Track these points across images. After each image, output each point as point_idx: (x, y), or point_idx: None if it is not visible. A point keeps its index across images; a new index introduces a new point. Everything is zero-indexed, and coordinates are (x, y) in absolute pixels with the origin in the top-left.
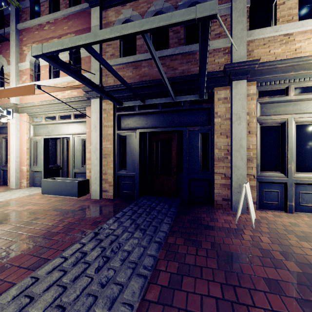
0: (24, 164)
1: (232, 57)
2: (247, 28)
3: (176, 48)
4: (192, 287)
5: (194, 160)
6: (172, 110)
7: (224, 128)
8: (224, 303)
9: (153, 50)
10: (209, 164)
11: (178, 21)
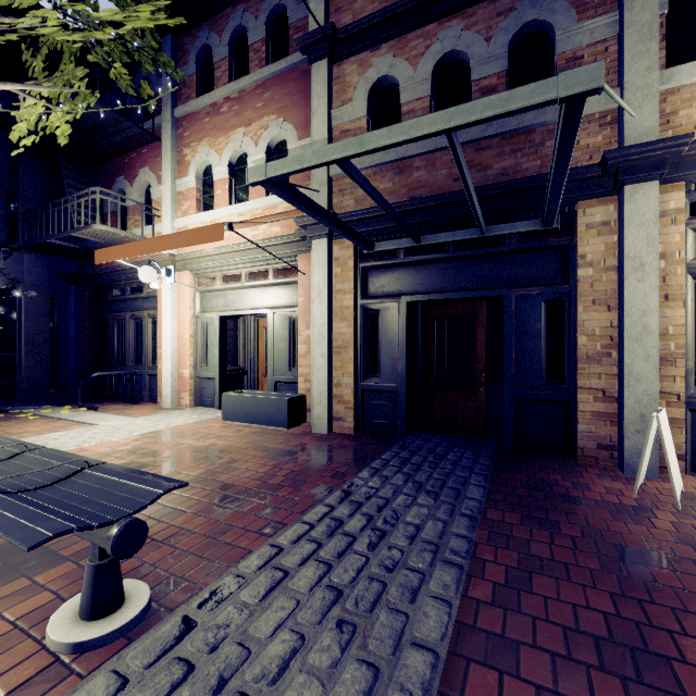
0: (186, 365)
1: (623, 132)
2: (660, 63)
3: (489, 125)
4: (552, 592)
5: (528, 360)
6: (479, 254)
7: (603, 290)
8: (619, 624)
9: (460, 154)
10: (565, 367)
11: (522, 106)
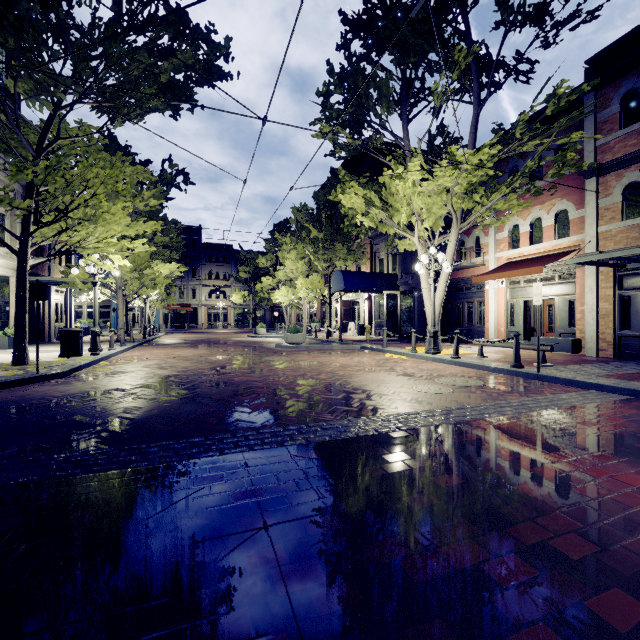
0: (502, 325)
1: None
2: None
3: None
4: None
5: None
6: None
7: None
8: None
9: None
10: None
11: None
